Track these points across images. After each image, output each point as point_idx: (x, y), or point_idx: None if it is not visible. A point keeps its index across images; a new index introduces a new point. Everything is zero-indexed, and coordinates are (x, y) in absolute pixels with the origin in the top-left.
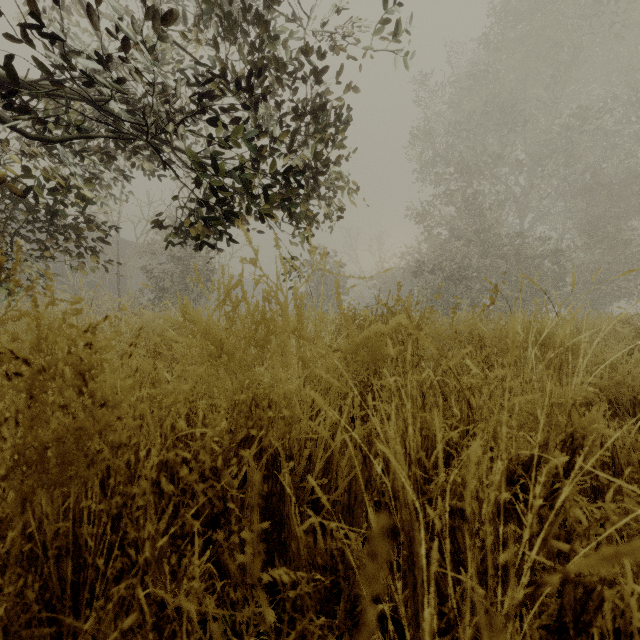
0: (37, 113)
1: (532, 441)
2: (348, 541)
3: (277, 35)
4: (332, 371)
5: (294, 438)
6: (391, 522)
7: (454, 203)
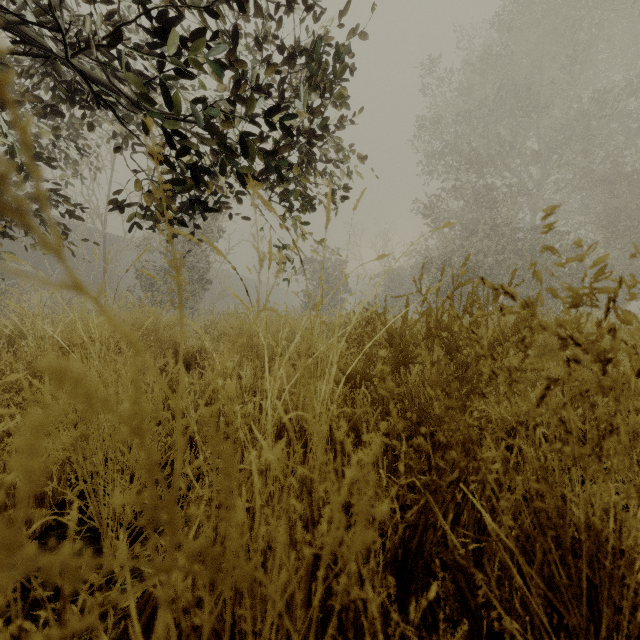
0: None
1: None
2: None
3: None
4: None
5: None
6: None
7: (464, 195)
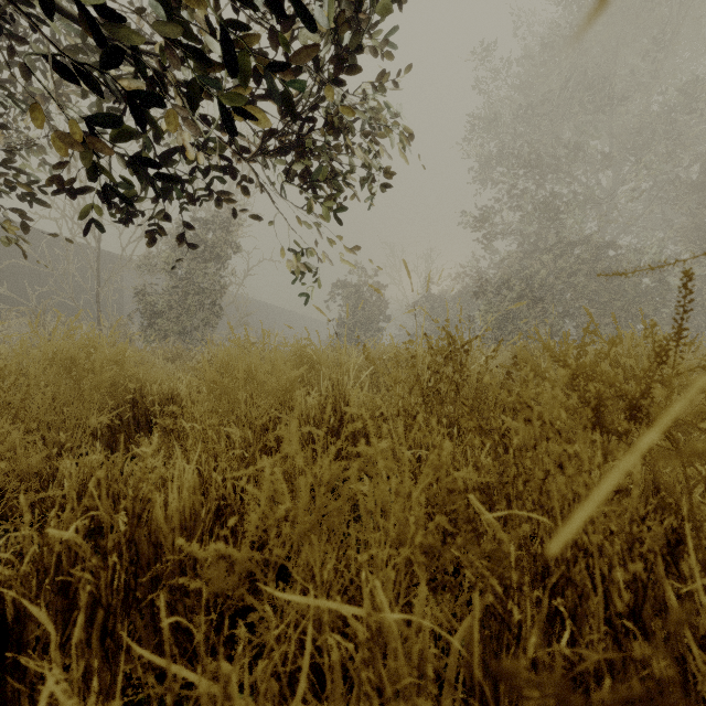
0: None
1: None
2: None
3: None
4: None
5: None
6: None
7: (524, 206)
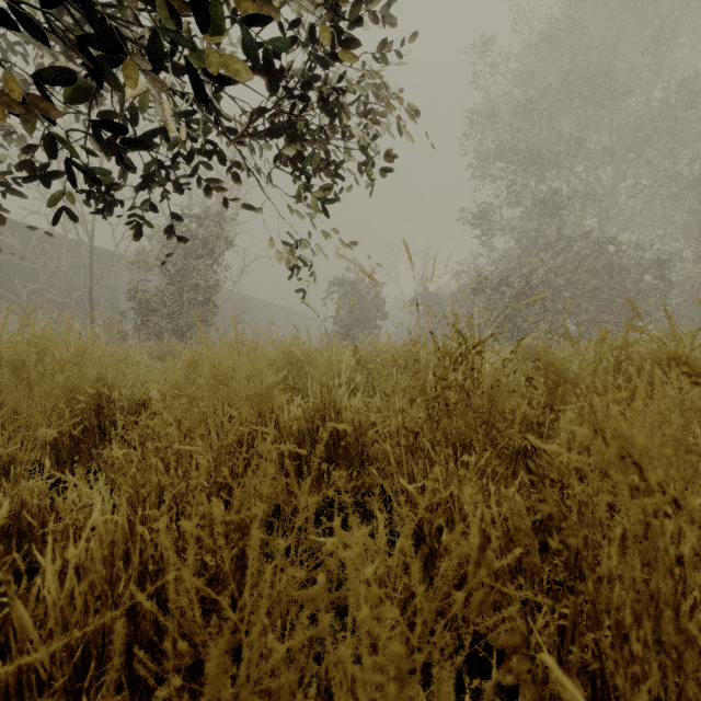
0: None
1: None
2: None
3: None
4: None
5: None
6: None
7: (523, 202)
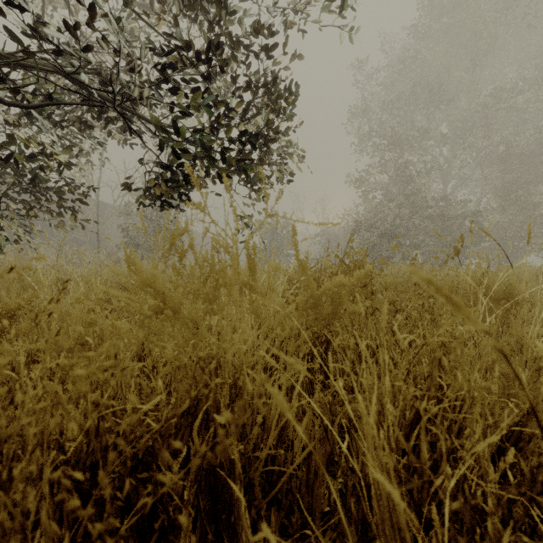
0: (16, 84)
1: (515, 409)
2: (308, 531)
3: (233, 14)
4: (288, 329)
5: (246, 402)
6: (360, 512)
7: (387, 171)
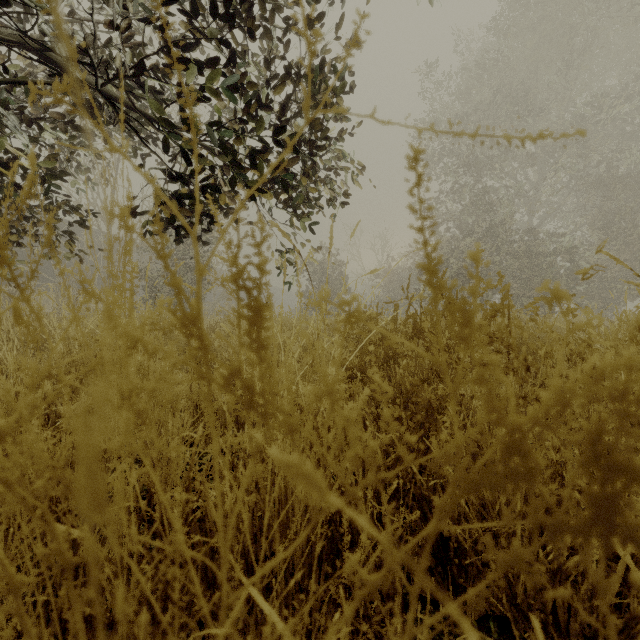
0: None
1: None
2: None
3: None
4: (394, 563)
5: None
6: None
7: (461, 198)
